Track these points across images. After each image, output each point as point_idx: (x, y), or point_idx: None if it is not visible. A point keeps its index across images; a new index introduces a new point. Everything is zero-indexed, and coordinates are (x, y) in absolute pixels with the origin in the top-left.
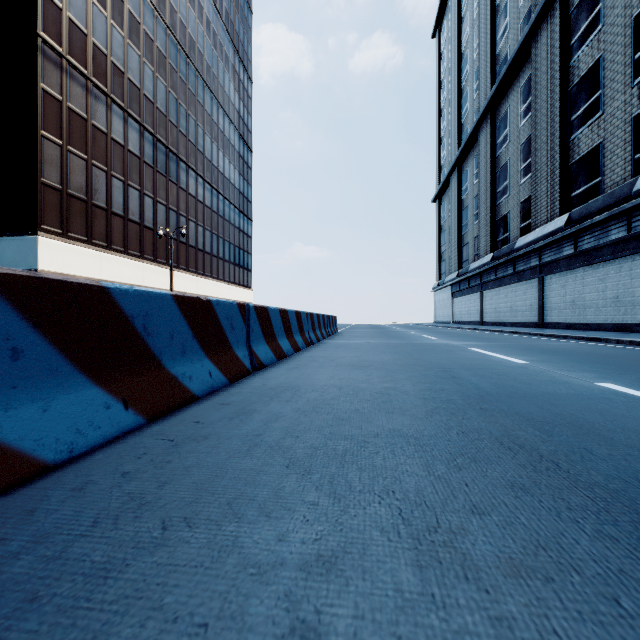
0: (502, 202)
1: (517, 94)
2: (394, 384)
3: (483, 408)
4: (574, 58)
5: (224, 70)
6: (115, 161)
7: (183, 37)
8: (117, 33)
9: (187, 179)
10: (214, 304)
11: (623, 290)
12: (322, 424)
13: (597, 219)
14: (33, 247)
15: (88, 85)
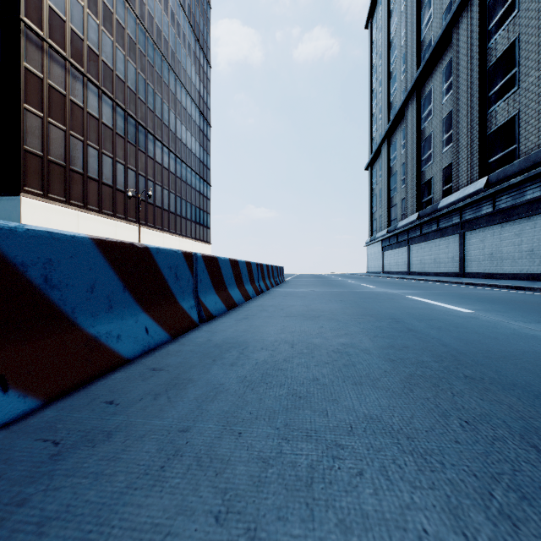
0: (426, 168)
1: (440, 74)
2: (350, 339)
3: (468, 376)
4: (492, 41)
5: (186, 56)
6: (90, 132)
7: (151, 26)
8: (92, 21)
9: (154, 149)
10: (153, 252)
11: (538, 244)
12: (274, 406)
13: (514, 181)
14: (17, 206)
15: (66, 65)
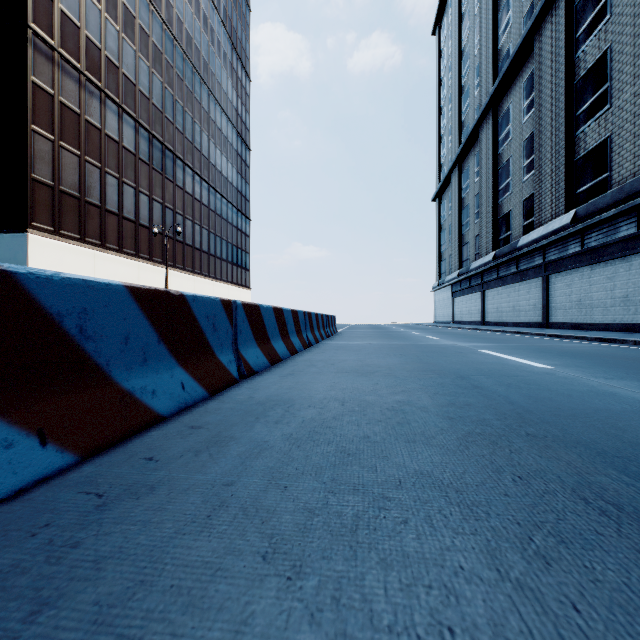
0: (504, 200)
1: (520, 89)
2: (407, 396)
3: (530, 434)
4: (580, 50)
5: (222, 67)
6: (109, 157)
7: (180, 32)
8: (111, 27)
9: (184, 177)
10: (189, 300)
11: (633, 289)
12: (321, 462)
13: (606, 215)
14: (23, 245)
15: (81, 79)
